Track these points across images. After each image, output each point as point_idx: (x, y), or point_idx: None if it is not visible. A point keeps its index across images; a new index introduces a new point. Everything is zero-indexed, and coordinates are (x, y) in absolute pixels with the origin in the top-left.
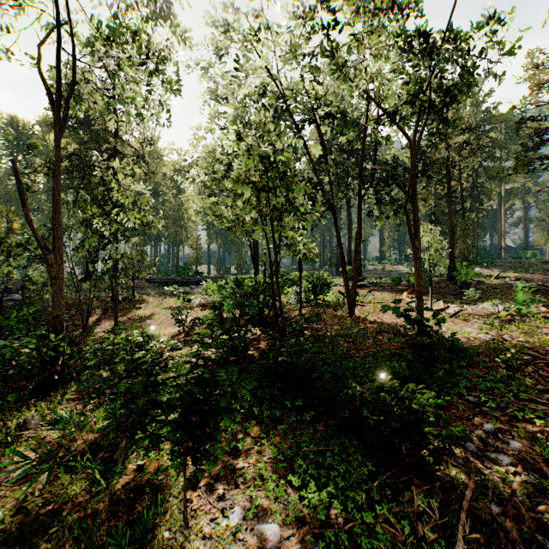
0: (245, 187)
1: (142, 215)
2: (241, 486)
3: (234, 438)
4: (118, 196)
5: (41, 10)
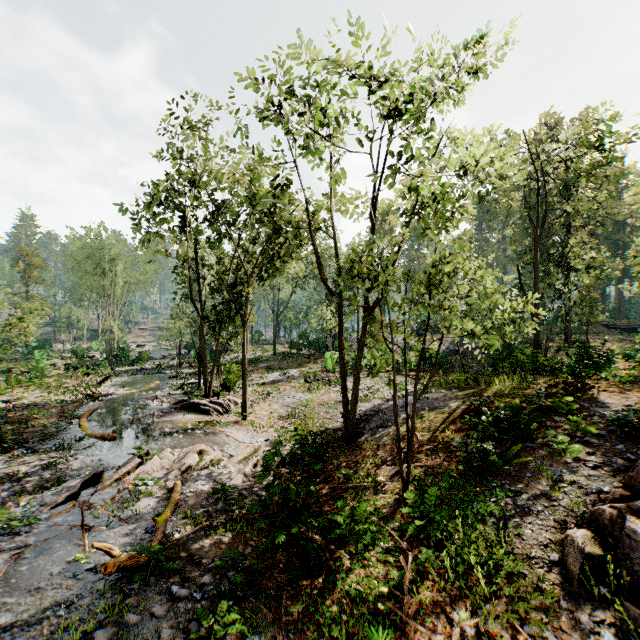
0: (638, 279)
1: (592, 274)
2: (624, 394)
3: (630, 388)
4: (572, 262)
5: (531, 189)
